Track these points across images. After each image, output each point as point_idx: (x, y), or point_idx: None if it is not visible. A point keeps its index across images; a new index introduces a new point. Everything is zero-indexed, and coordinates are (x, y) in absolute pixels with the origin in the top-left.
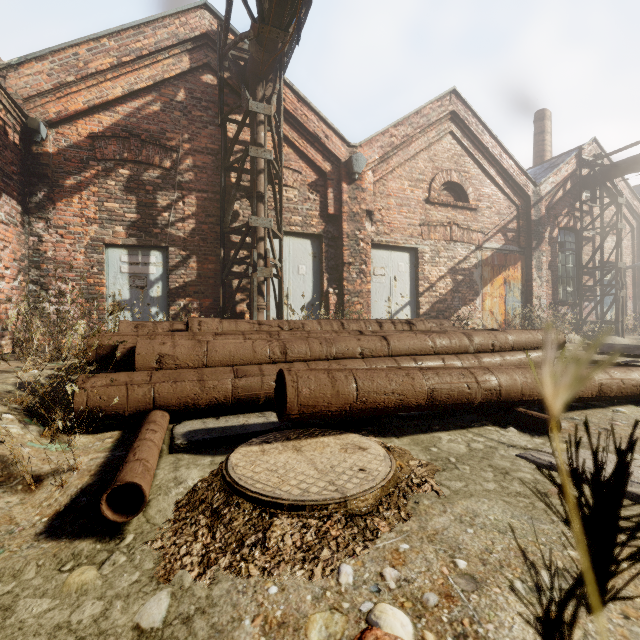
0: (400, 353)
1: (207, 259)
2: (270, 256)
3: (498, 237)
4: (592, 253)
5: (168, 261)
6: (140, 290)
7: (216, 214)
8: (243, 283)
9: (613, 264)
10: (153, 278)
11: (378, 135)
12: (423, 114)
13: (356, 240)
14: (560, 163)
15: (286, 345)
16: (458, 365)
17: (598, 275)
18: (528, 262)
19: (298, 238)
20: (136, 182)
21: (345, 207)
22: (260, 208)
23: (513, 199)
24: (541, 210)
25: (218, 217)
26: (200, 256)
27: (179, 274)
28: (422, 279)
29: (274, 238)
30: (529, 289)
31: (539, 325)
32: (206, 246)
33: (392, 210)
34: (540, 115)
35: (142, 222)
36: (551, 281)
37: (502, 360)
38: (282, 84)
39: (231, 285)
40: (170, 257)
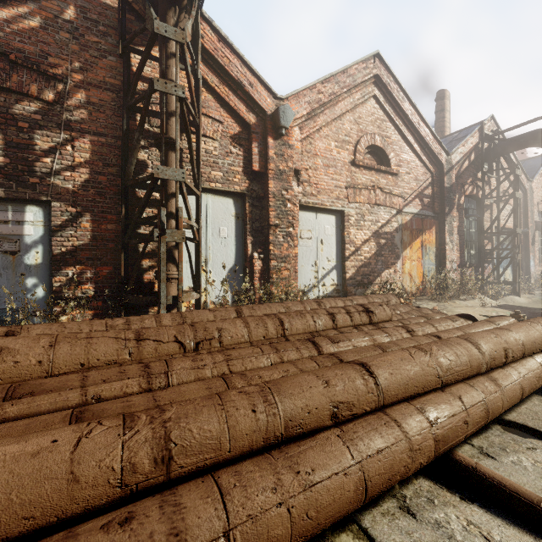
0: (396, 398)
1: (105, 218)
2: (186, 216)
3: (416, 202)
4: (493, 219)
5: (51, 219)
6: (10, 256)
7: (117, 163)
8: (152, 247)
9: (505, 229)
10: (29, 241)
11: (305, 90)
12: (349, 74)
13: (283, 200)
14: (463, 136)
15: (171, 434)
16: (482, 406)
17: (494, 239)
18: (441, 227)
19: (219, 196)
20: (3, 115)
21: (271, 164)
22: (171, 158)
23: (429, 166)
24: (452, 178)
25: (120, 167)
26: (96, 214)
27: (66, 236)
28: (348, 243)
29: (190, 195)
30: (442, 252)
31: (451, 286)
32: (104, 202)
33: (319, 170)
34: (441, 94)
35: (12, 168)
36: (459, 245)
37: (522, 380)
38: (200, 17)
39: (137, 249)
40: (53, 214)
